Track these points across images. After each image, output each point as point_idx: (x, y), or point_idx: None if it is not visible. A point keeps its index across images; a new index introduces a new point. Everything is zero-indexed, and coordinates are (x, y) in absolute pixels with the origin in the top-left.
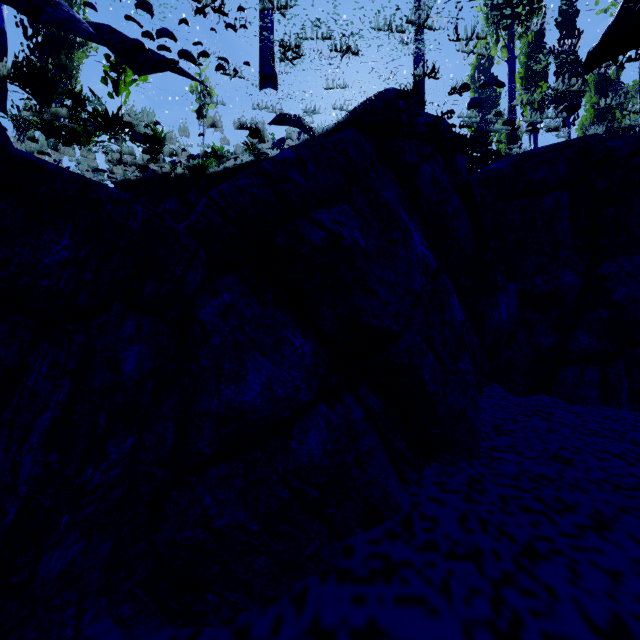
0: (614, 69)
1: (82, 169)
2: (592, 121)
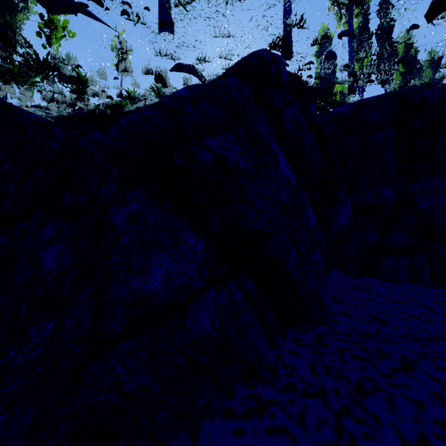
0: (413, 50)
1: (23, 105)
2: (400, 85)
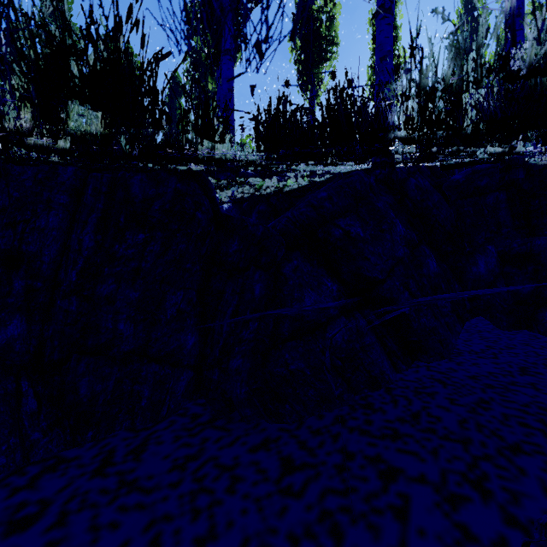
0: None
1: (223, 197)
2: None
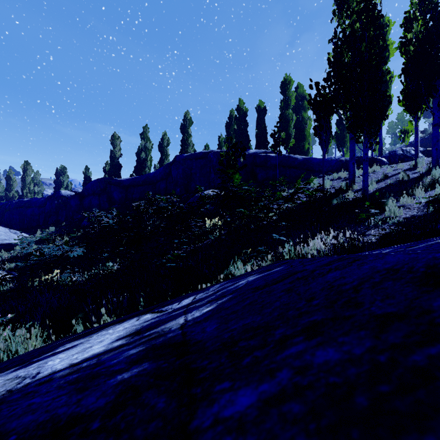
0: None
1: None
2: None
